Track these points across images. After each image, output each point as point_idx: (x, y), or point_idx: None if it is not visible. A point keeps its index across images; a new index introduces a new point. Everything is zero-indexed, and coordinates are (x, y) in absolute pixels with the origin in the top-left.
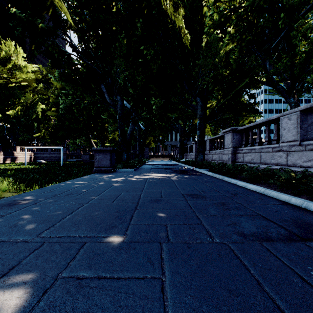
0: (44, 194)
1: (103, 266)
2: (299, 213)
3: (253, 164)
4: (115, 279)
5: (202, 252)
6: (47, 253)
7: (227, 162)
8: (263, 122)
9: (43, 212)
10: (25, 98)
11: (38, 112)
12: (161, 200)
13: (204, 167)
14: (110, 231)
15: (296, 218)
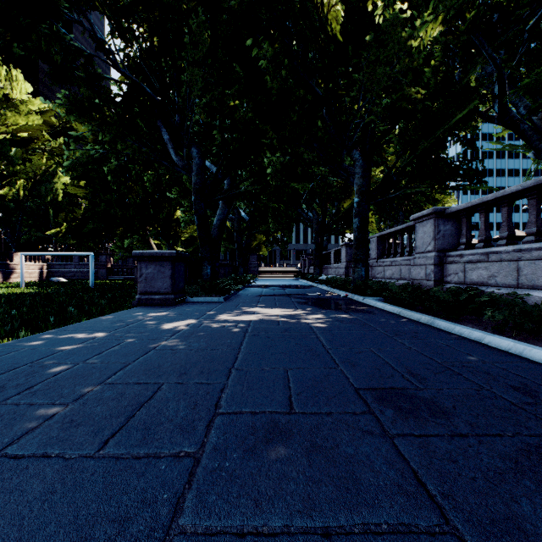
0: None
1: None
2: None
3: (493, 287)
4: None
5: None
6: None
7: (424, 283)
8: (526, 187)
9: None
10: (32, 164)
11: (56, 191)
12: (290, 434)
13: (371, 294)
14: None
15: None
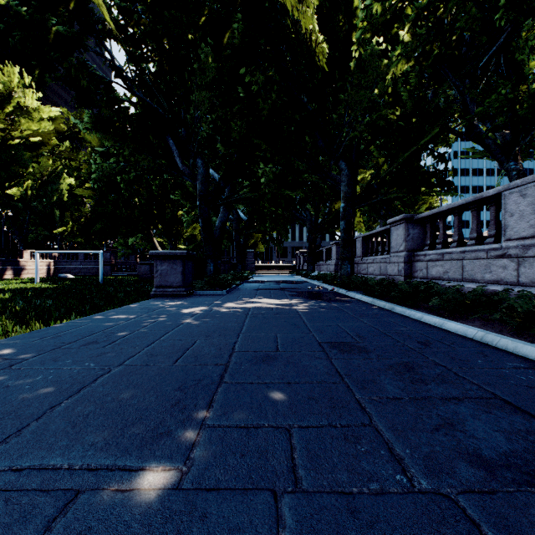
0: (40, 343)
1: None
2: None
3: (446, 281)
4: None
5: (392, 532)
6: None
7: (397, 278)
8: (468, 202)
9: (16, 390)
10: (40, 165)
11: (62, 191)
12: (276, 358)
13: (353, 288)
14: (152, 448)
15: None
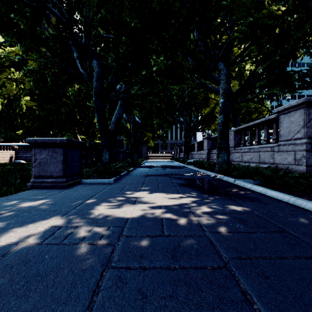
0: None
1: None
2: None
3: None
4: None
5: None
6: None
7: (292, 167)
8: None
9: None
10: (6, 89)
11: (22, 106)
12: None
13: (239, 175)
14: None
15: None
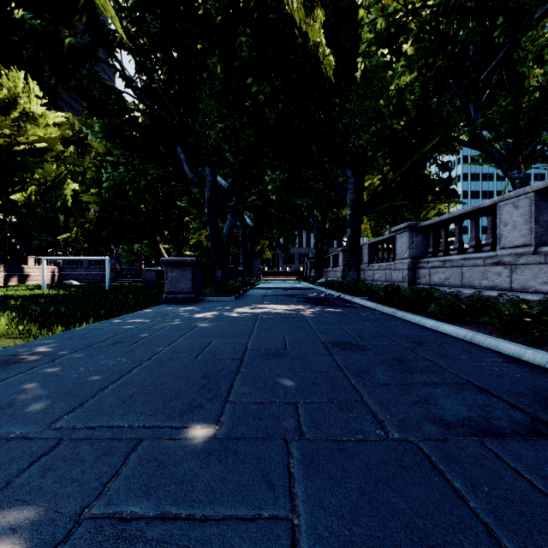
0: (71, 342)
1: (173, 492)
2: (543, 379)
3: (447, 287)
4: (196, 522)
5: (368, 460)
6: (65, 463)
7: (401, 284)
8: (467, 211)
9: (66, 377)
10: (44, 171)
11: (66, 197)
12: (284, 355)
13: (359, 294)
14: (190, 415)
15: (540, 389)
